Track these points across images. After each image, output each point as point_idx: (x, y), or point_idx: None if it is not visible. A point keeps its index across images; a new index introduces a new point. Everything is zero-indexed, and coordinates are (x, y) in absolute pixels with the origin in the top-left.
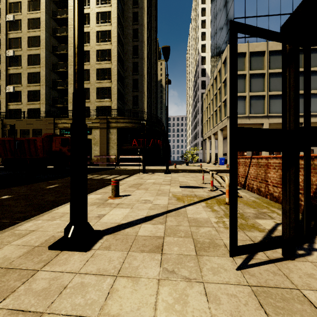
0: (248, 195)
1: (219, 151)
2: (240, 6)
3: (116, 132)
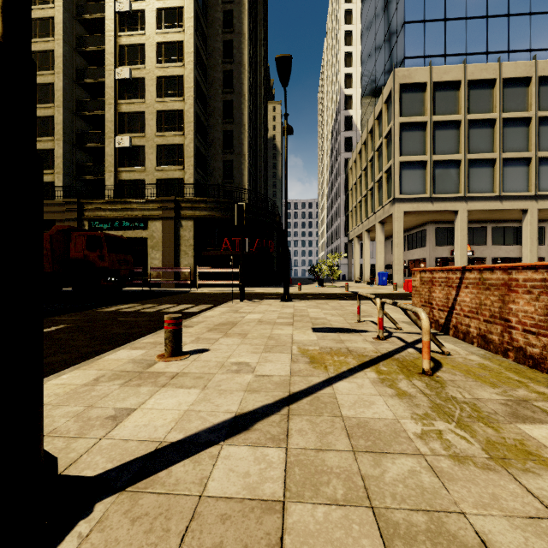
0: (462, 350)
1: (377, 261)
2: (416, 1)
3: (192, 225)
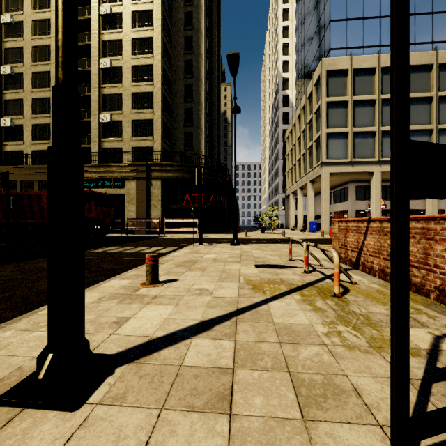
0: (366, 281)
1: (308, 213)
2: (339, 3)
3: (160, 184)
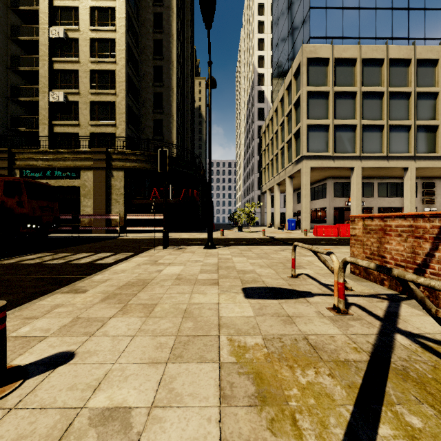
0: None
1: (287, 210)
2: None
3: (122, 176)
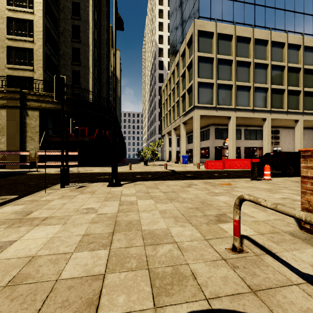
0: None
1: (181, 148)
2: None
3: (38, 115)
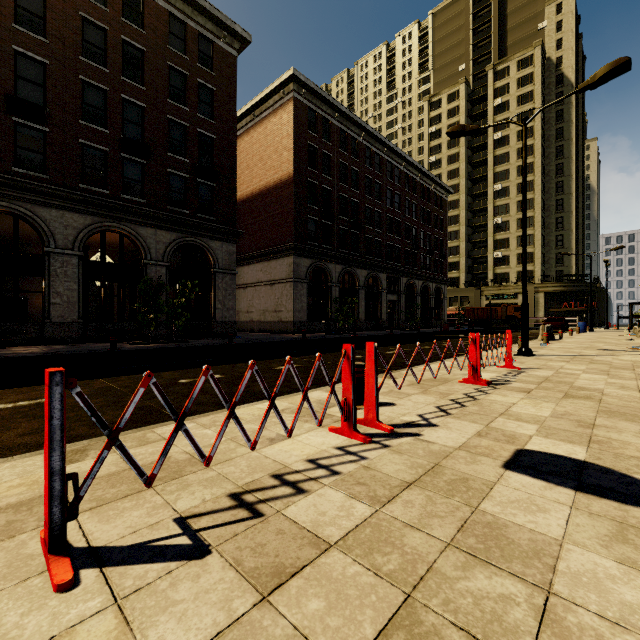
0: None
1: None
2: None
3: (543, 296)
